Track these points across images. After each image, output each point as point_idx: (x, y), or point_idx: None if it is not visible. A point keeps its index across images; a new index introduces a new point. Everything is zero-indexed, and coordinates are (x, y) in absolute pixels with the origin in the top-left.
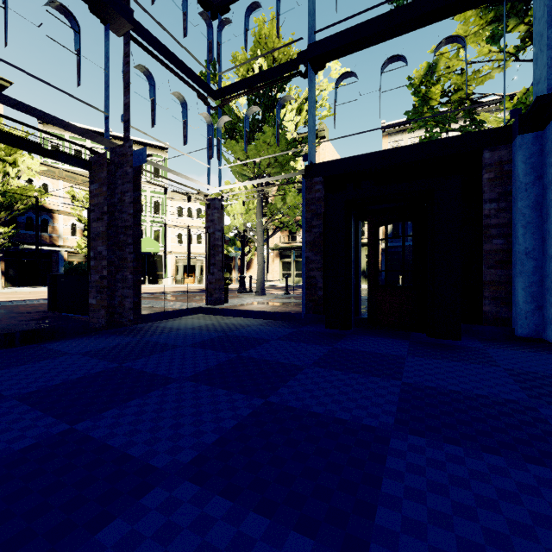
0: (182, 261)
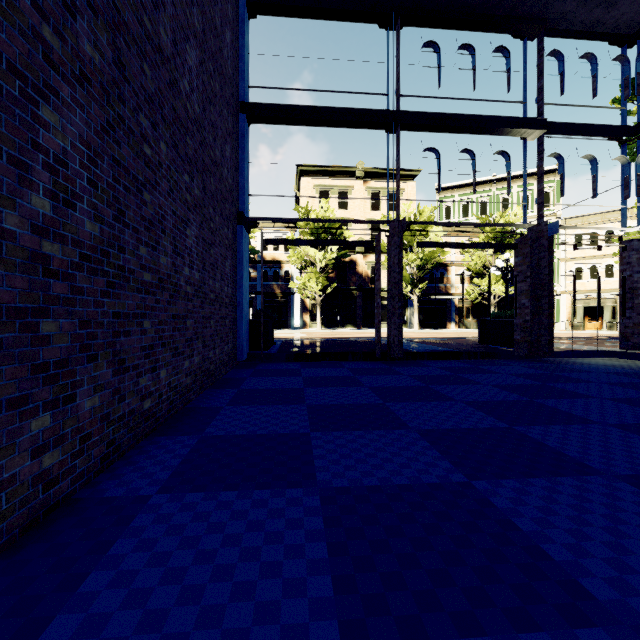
0: (581, 302)
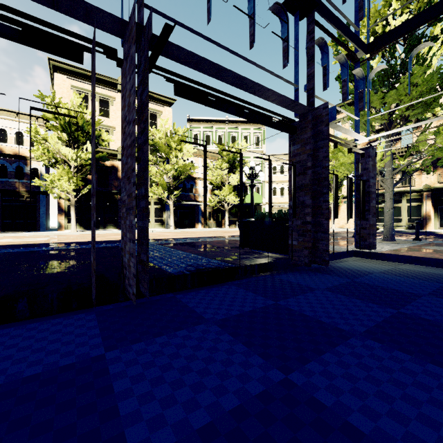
0: (276, 210)
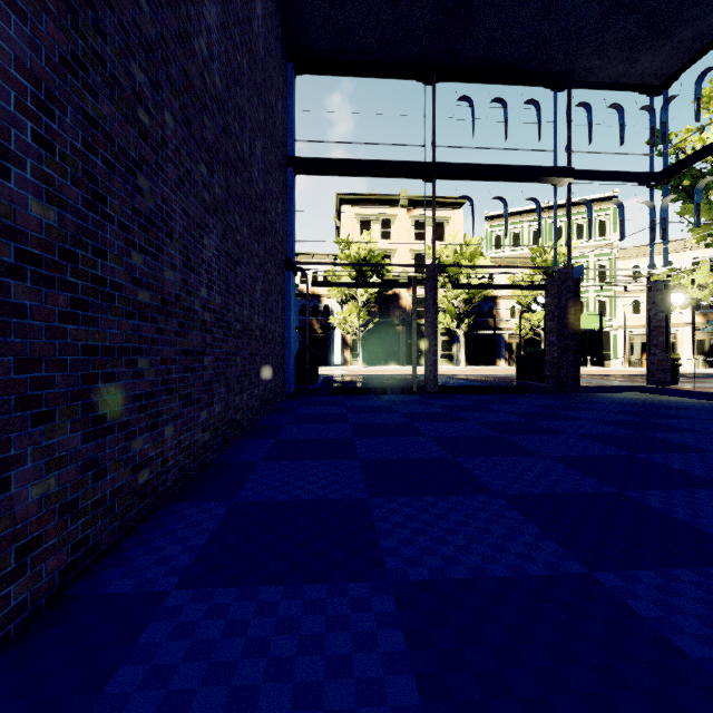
0: (639, 337)
